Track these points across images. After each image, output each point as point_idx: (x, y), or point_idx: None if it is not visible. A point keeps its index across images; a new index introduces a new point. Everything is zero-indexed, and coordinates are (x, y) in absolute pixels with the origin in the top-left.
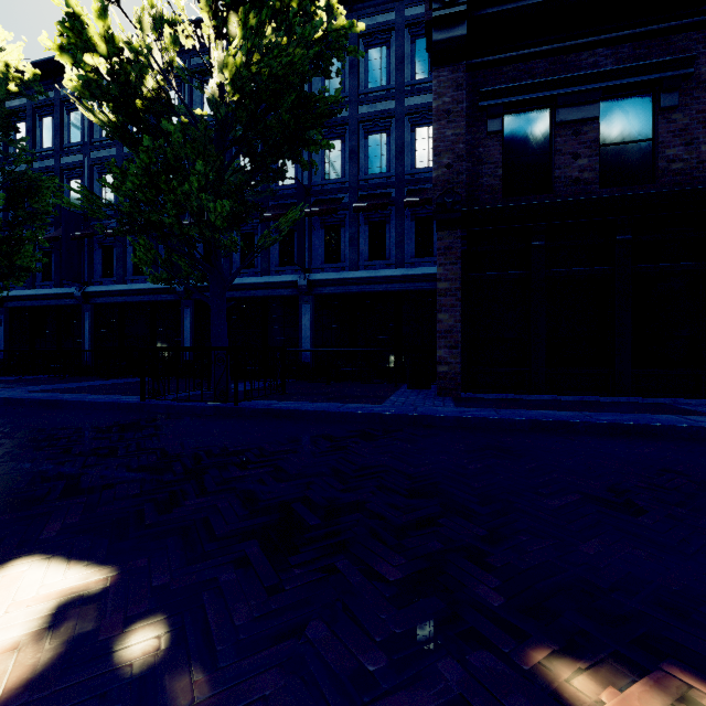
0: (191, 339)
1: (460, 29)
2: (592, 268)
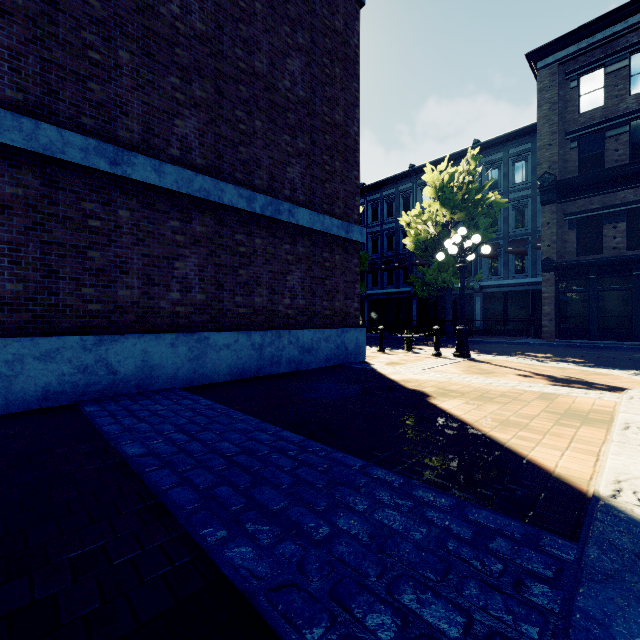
0: (416, 315)
1: (552, 192)
2: (621, 286)
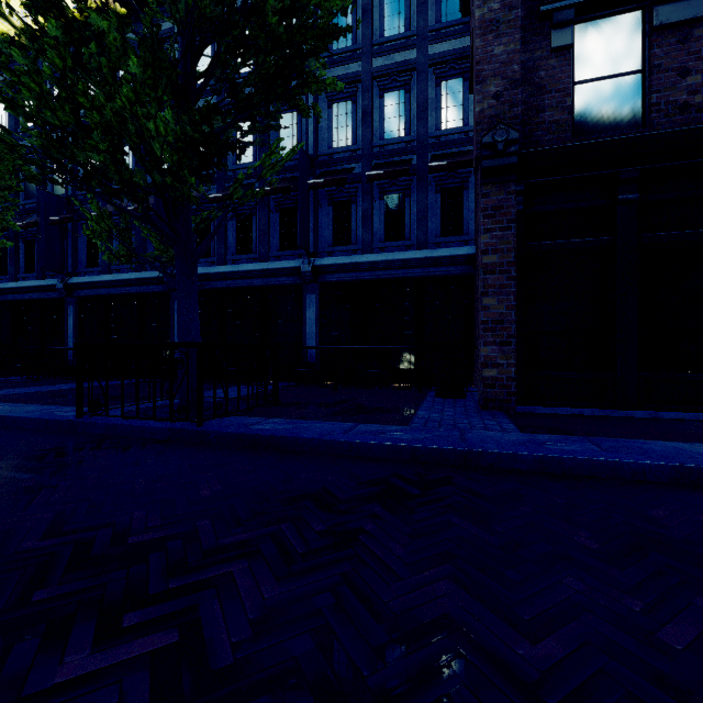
0: None
1: None
2: None
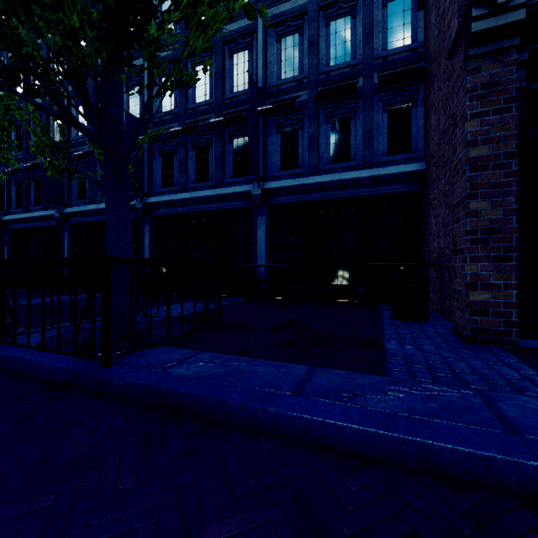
0: (150, 255)
1: None
2: None
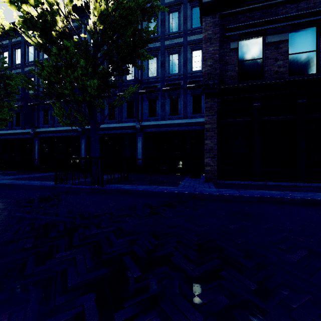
0: (85, 153)
1: None
2: (285, 117)
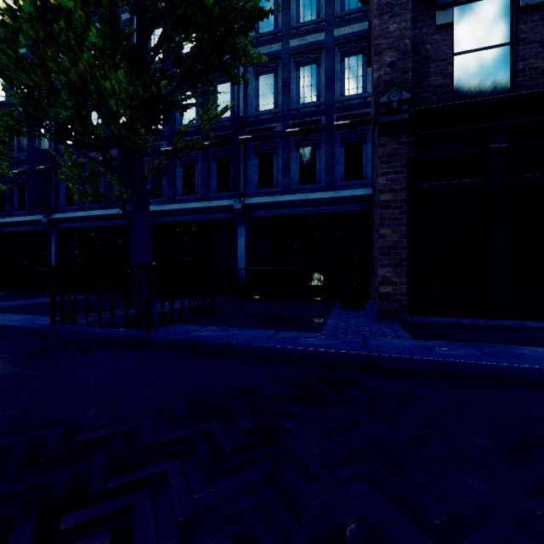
0: None
1: None
2: None
